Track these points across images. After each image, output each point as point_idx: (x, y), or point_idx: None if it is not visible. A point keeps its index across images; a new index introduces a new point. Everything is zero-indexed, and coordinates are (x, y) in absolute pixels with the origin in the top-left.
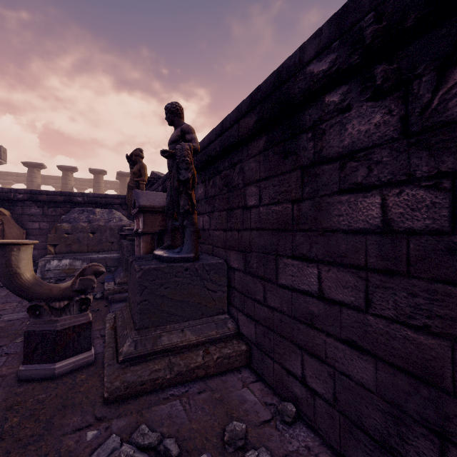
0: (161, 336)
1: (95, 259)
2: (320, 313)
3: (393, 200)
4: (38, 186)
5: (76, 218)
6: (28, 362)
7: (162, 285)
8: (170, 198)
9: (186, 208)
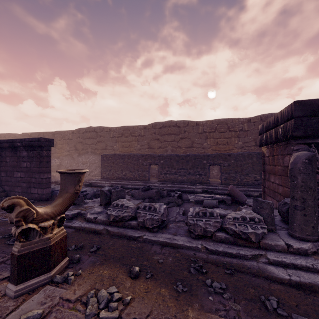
0: None
1: None
2: (20, 179)
3: (27, 164)
4: None
5: None
6: None
7: None
8: None
9: None
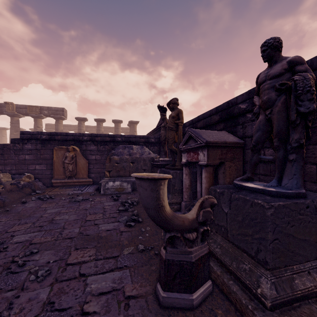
0: (293, 279)
1: (134, 181)
2: None
3: None
4: (83, 132)
5: (122, 152)
6: (168, 289)
7: (289, 223)
8: (261, 133)
9: (302, 142)
